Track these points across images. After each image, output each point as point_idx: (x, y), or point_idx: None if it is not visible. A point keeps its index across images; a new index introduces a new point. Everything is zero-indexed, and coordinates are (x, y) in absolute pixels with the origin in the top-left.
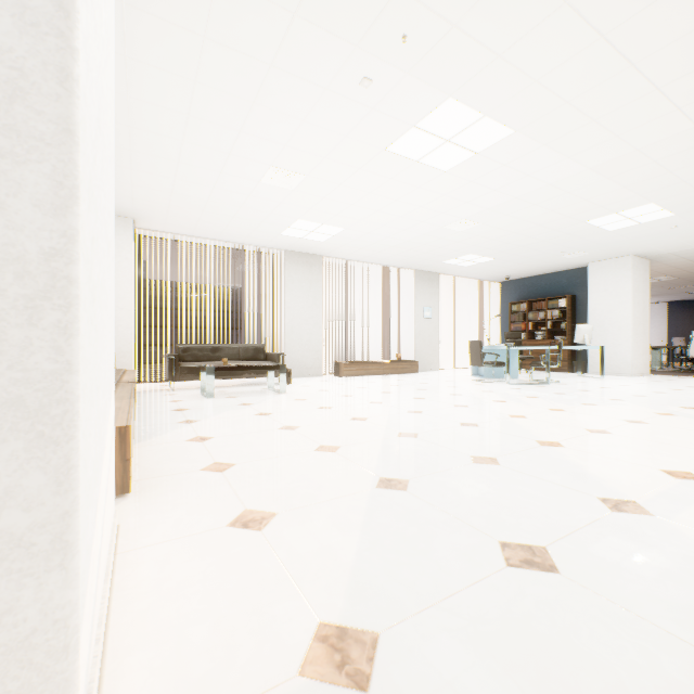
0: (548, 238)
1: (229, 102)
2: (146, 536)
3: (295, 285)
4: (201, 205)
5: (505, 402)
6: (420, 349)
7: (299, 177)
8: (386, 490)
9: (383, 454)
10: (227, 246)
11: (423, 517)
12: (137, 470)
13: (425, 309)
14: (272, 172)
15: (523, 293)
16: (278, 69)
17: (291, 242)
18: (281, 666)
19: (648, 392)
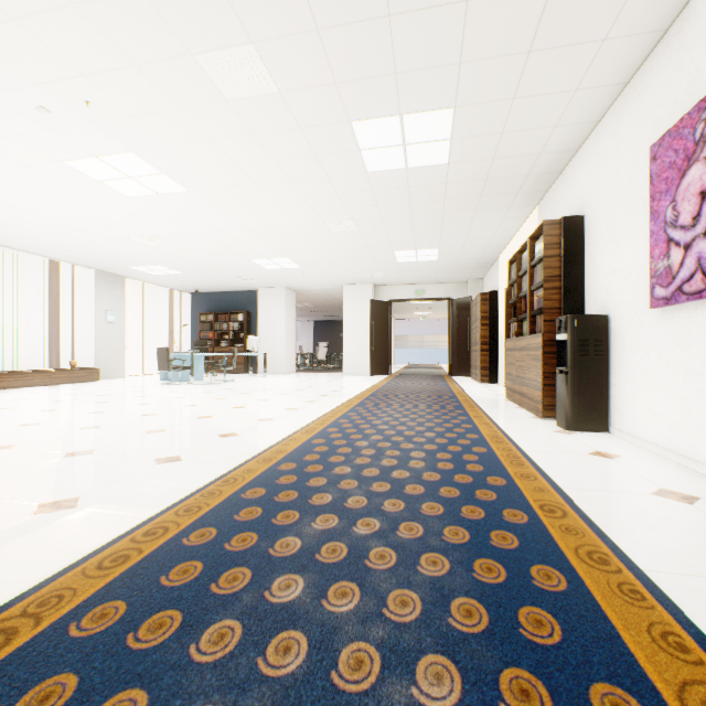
0: (226, 265)
1: None
2: None
3: None
4: None
5: (185, 398)
6: (102, 356)
7: None
8: (75, 457)
9: (67, 442)
10: None
11: (106, 461)
12: None
13: (109, 313)
14: None
15: (211, 305)
16: None
17: None
18: (20, 517)
19: (286, 383)
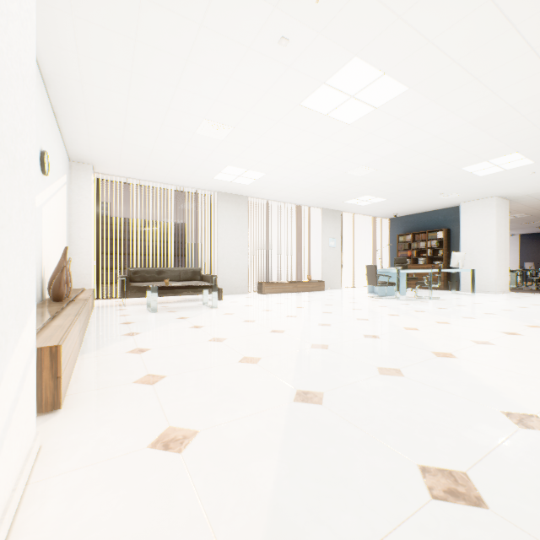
0: (430, 182)
1: (166, 60)
2: (65, 460)
3: (226, 220)
4: (147, 153)
5: (399, 316)
6: (326, 272)
7: (228, 128)
8: (303, 404)
9: (299, 366)
10: (170, 188)
11: (340, 436)
12: (75, 382)
13: (330, 240)
14: (205, 125)
15: (408, 227)
16: (207, 29)
17: (222, 185)
18: None
19: (513, 306)
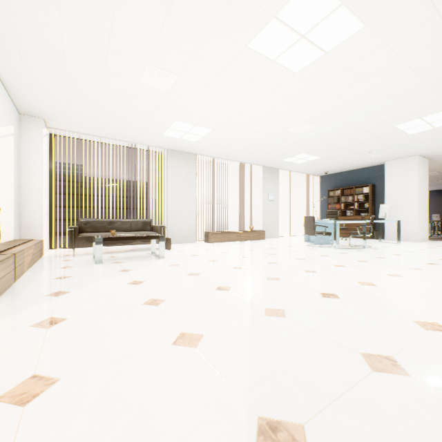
0: (362, 140)
1: None
2: None
3: (175, 175)
4: (94, 106)
5: (345, 267)
6: (266, 222)
7: (173, 77)
8: None
9: (254, 352)
10: (123, 145)
11: None
12: None
13: (269, 194)
14: (149, 71)
15: (336, 183)
16: None
17: (171, 142)
18: None
19: None
